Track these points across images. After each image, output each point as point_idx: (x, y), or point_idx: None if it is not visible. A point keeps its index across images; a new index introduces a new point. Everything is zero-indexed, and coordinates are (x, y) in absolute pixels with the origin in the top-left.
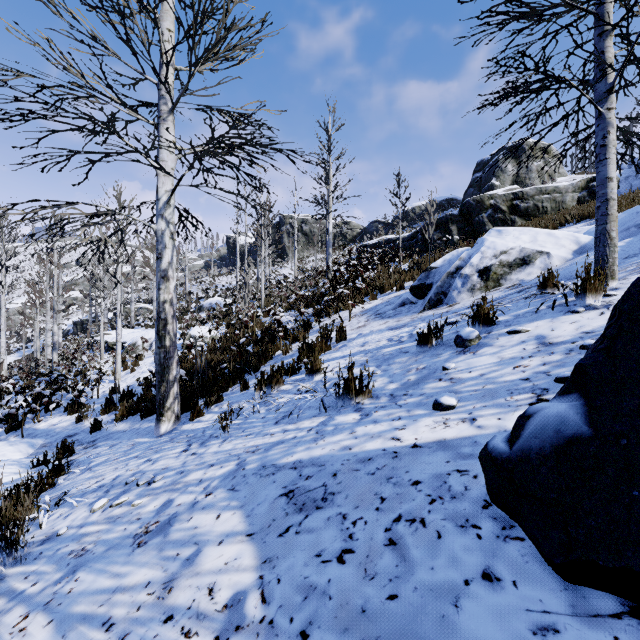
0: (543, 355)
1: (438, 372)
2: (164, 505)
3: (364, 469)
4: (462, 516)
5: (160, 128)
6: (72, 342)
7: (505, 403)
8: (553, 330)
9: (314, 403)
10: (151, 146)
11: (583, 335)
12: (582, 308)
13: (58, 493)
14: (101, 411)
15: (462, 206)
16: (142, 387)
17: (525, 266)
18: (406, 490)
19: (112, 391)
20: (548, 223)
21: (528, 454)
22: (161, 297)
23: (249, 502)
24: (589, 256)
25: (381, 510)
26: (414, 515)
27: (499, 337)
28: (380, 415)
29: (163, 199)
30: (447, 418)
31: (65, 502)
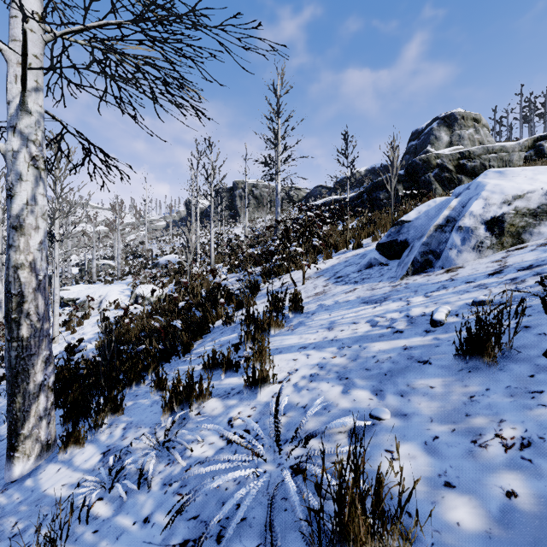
0: None
1: None
2: None
3: None
4: None
5: None
6: None
7: None
8: None
9: (253, 503)
10: None
11: None
12: None
13: None
14: None
15: (408, 166)
16: (67, 358)
17: None
18: None
19: None
20: None
21: None
22: (13, 259)
23: None
24: None
25: None
26: None
27: None
28: None
29: (16, 102)
30: None
31: None
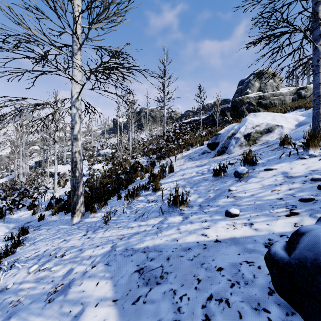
0: (288, 184)
1: (226, 192)
2: (68, 272)
3: (186, 256)
4: (255, 300)
5: (73, 58)
6: (33, 172)
7: (270, 214)
8: (292, 169)
9: (156, 208)
10: (67, 67)
11: (311, 172)
12: (307, 156)
13: (14, 258)
14: (45, 209)
15: (232, 102)
16: (67, 196)
17: (269, 133)
18: (214, 274)
19: (52, 198)
20: (278, 111)
21: (304, 263)
22: (74, 149)
23: (116, 275)
24: (305, 127)
25: (198, 289)
26: (221, 296)
27: (259, 172)
28: (194, 218)
29: (75, 96)
30: (235, 222)
31: (15, 266)
